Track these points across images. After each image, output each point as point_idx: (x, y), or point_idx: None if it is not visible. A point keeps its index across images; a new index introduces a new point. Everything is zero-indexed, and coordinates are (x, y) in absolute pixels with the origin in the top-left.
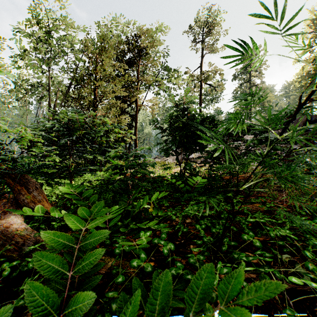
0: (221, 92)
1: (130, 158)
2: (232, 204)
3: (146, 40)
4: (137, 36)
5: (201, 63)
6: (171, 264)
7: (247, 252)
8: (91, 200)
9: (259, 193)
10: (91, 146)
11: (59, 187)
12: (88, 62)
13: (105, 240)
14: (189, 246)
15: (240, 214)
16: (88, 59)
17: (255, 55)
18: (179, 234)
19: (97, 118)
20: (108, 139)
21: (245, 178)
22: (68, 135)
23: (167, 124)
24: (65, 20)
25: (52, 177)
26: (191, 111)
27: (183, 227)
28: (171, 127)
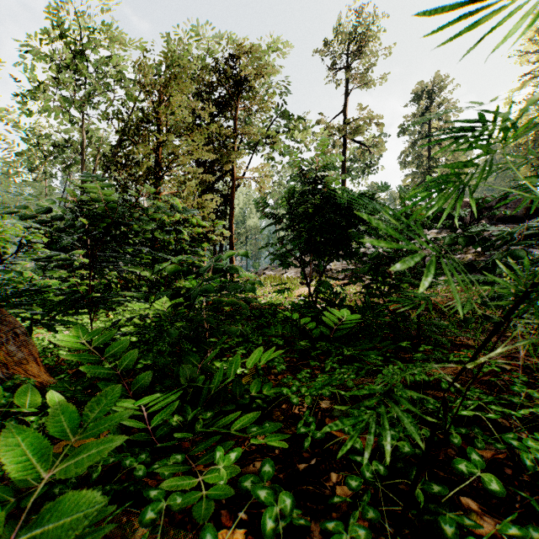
0: (379, 156)
1: (205, 274)
2: (443, 403)
3: (249, 64)
4: (234, 58)
5: (345, 106)
6: (285, 534)
7: (463, 497)
8: (123, 362)
9: (458, 338)
10: (151, 249)
11: (57, 335)
12: (145, 98)
13: (136, 467)
14: (329, 476)
15: (431, 388)
16: (146, 95)
17: (438, 92)
18: (305, 443)
19: (160, 199)
20: (167, 237)
21: (427, 306)
22: (83, 229)
23: (283, 207)
24: (110, 30)
25: (76, 305)
26: (329, 182)
27: (313, 426)
28: (291, 214)
